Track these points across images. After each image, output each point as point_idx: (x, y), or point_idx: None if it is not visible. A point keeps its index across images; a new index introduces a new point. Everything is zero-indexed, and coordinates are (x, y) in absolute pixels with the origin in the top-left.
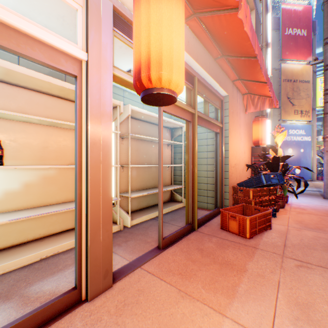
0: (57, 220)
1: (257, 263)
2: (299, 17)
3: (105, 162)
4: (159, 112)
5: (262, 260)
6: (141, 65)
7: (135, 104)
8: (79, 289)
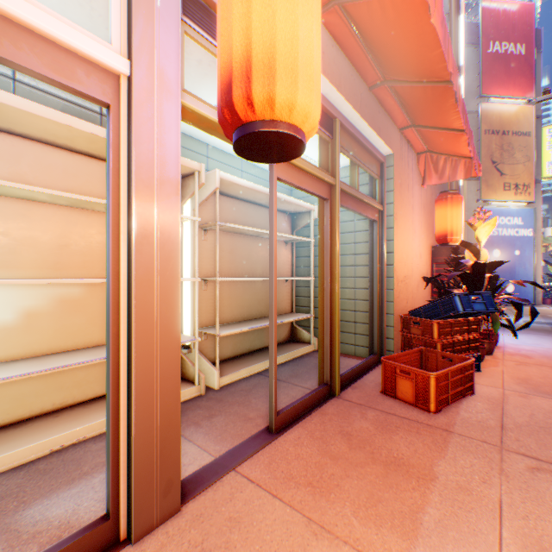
0: (86, 377)
1: (453, 462)
2: (511, 23)
3: (167, 272)
4: (270, 181)
5: (464, 457)
6: (232, 74)
7: (228, 171)
8: (115, 519)
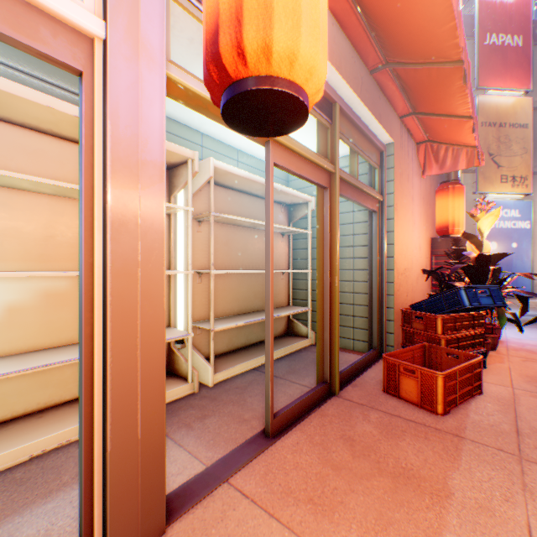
0: (73, 375)
1: (469, 475)
2: (509, 14)
3: (149, 264)
4: (267, 166)
5: (480, 468)
6: (219, 18)
7: (223, 161)
8: None
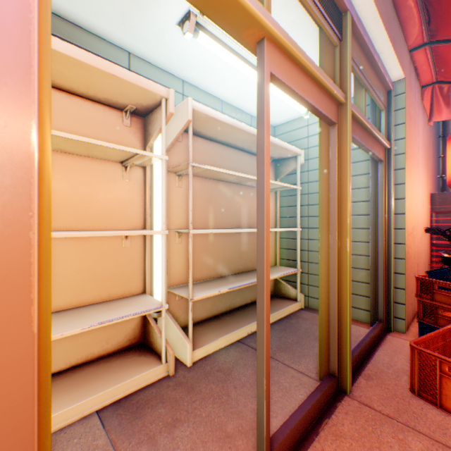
0: None
1: None
2: None
3: None
4: (259, 78)
5: None
6: None
7: None
8: None
